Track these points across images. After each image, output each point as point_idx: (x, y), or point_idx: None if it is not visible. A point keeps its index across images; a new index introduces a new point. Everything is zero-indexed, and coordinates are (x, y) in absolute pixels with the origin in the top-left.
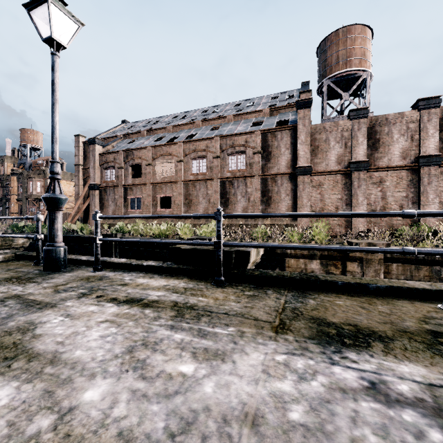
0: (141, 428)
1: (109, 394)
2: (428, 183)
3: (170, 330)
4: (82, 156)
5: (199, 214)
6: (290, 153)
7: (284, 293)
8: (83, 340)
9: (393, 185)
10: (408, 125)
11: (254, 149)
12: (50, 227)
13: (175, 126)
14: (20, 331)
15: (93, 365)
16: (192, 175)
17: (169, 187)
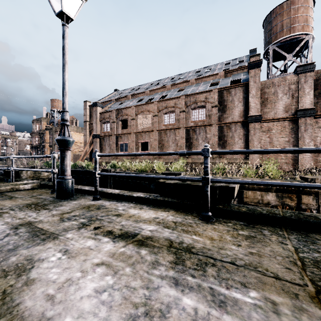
0: None
1: None
2: None
3: (175, 288)
4: (88, 115)
5: (185, 151)
6: (242, 105)
7: (285, 236)
8: (75, 295)
9: None
10: None
11: (212, 103)
12: (61, 163)
13: (151, 90)
14: (16, 271)
15: None
16: (164, 125)
17: (147, 135)
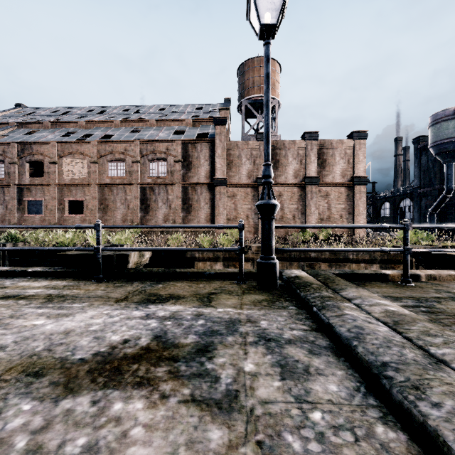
0: None
1: None
2: (311, 198)
3: (36, 309)
4: None
5: (80, 225)
6: (209, 164)
7: (146, 283)
8: None
9: (288, 199)
10: (298, 151)
11: (175, 157)
12: None
13: (89, 122)
14: None
15: None
16: (108, 178)
17: (80, 190)
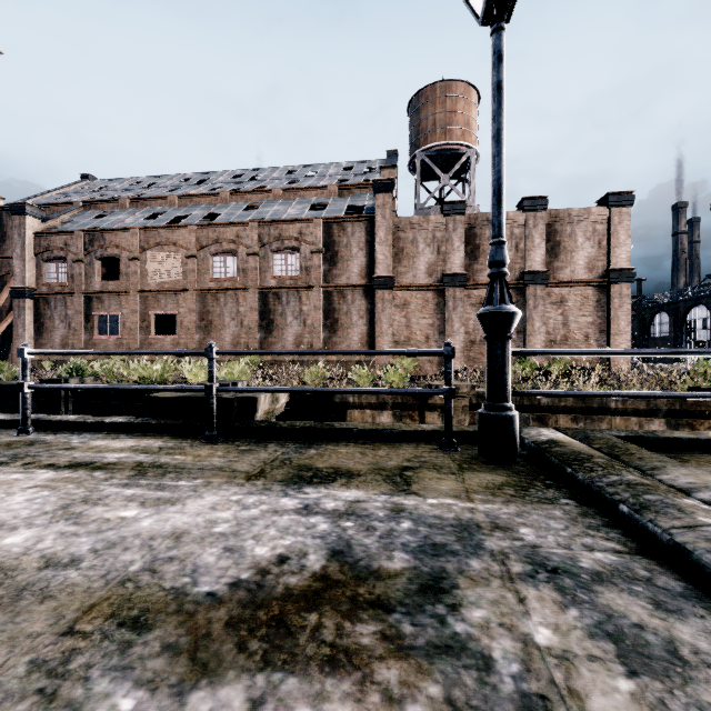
0: (66, 551)
1: (34, 537)
2: (534, 307)
3: (122, 488)
4: None
5: (184, 351)
6: (365, 255)
7: (288, 446)
8: (2, 504)
9: None
10: (512, 230)
11: (313, 245)
12: None
13: (184, 196)
14: None
15: (15, 522)
16: (212, 281)
17: (171, 298)
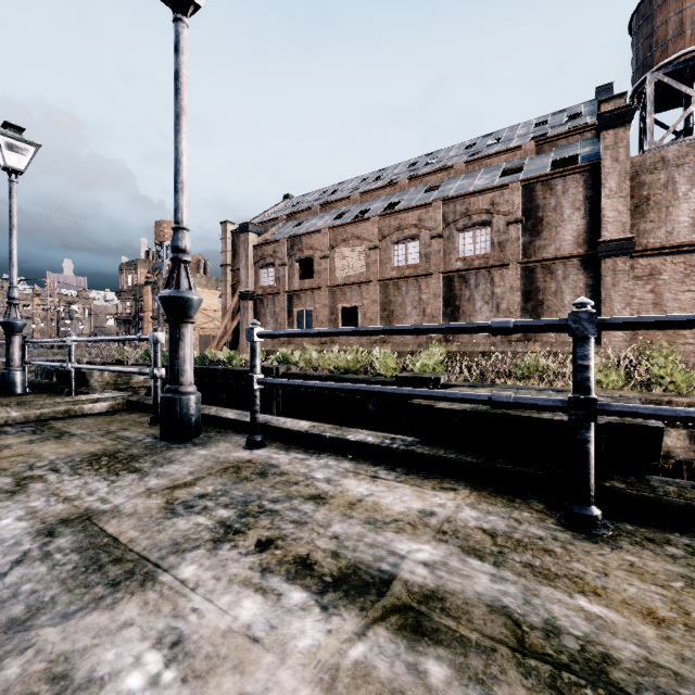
0: None
1: None
2: None
3: None
4: (230, 251)
5: (511, 322)
6: (583, 217)
7: None
8: None
9: None
10: None
11: (508, 215)
12: (171, 355)
13: (365, 193)
14: None
15: None
16: (393, 270)
17: (356, 291)
